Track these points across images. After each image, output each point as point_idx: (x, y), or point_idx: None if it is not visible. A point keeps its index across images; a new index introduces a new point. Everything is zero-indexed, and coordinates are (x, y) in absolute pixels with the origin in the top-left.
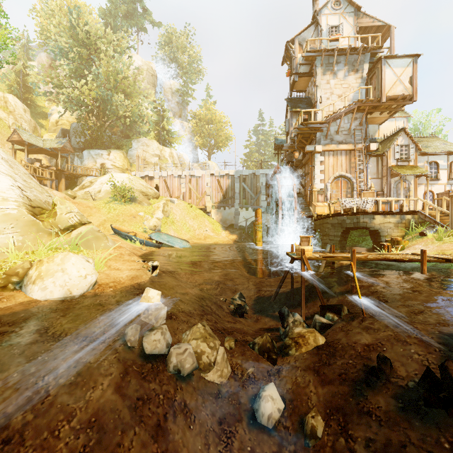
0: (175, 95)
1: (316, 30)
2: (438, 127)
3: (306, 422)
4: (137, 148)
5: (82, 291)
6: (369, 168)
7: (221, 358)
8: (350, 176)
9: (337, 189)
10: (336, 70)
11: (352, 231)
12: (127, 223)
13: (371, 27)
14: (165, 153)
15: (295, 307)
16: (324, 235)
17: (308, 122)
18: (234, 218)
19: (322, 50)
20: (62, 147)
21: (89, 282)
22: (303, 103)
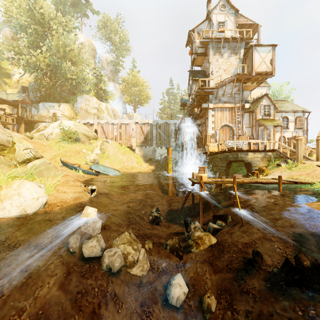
0: (109, 64)
1: (209, 24)
2: (287, 94)
3: (203, 301)
4: (81, 102)
5: (35, 210)
6: (244, 120)
7: (143, 257)
8: (232, 125)
9: (223, 134)
10: (222, 52)
11: (233, 163)
12: (72, 157)
13: (246, 24)
14: (102, 107)
15: (195, 217)
16: (214, 166)
17: (203, 87)
18: (152, 154)
19: (213, 38)
20: (22, 100)
21: (40, 202)
22: (200, 74)
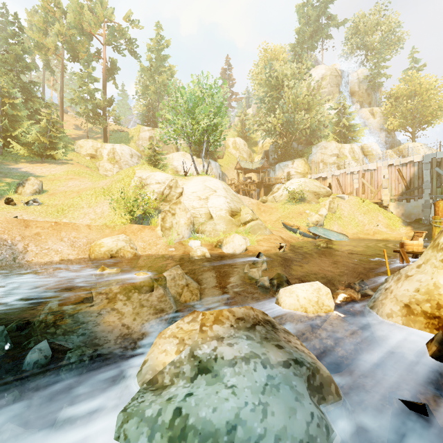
0: (362, 83)
1: None
2: None
3: None
4: (316, 152)
5: (240, 252)
6: None
7: None
8: None
9: None
10: None
11: None
12: (294, 219)
13: None
14: (344, 150)
15: None
16: None
17: None
18: (422, 211)
19: None
20: (262, 166)
21: (242, 248)
22: None
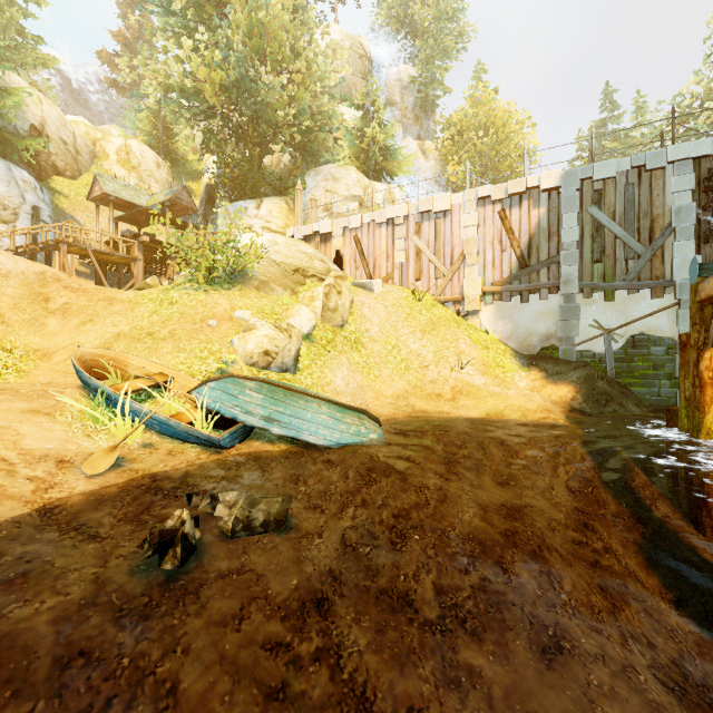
0: (407, 91)
1: None
2: None
3: None
4: (315, 187)
5: None
6: None
7: None
8: None
9: None
10: None
11: None
12: (171, 342)
13: None
14: (376, 194)
15: None
16: None
17: None
18: (559, 327)
19: None
20: (172, 200)
21: None
22: None
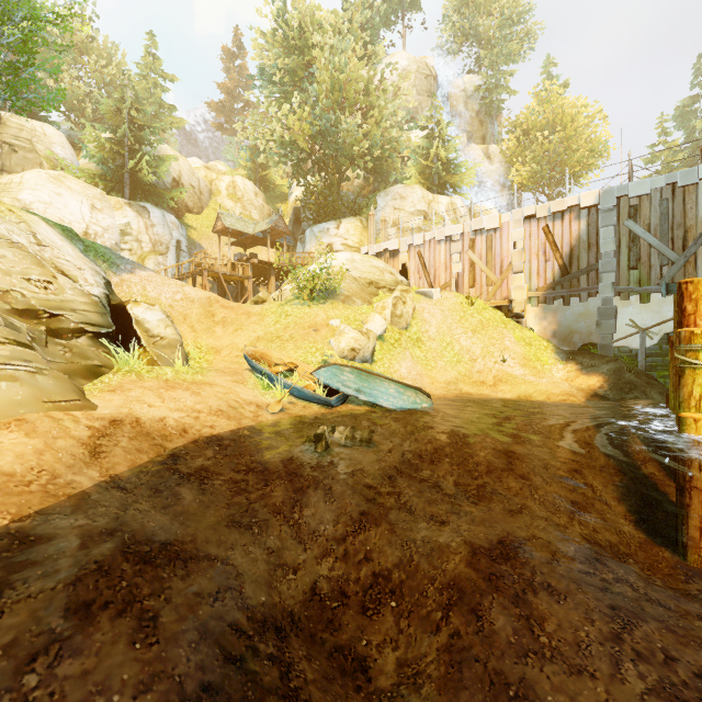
0: (472, 100)
1: None
2: None
3: None
4: (384, 206)
5: None
6: None
7: None
8: None
9: None
10: None
11: None
12: (292, 343)
13: None
14: (439, 207)
15: None
16: None
17: None
18: (597, 326)
19: None
20: (272, 228)
21: None
22: None
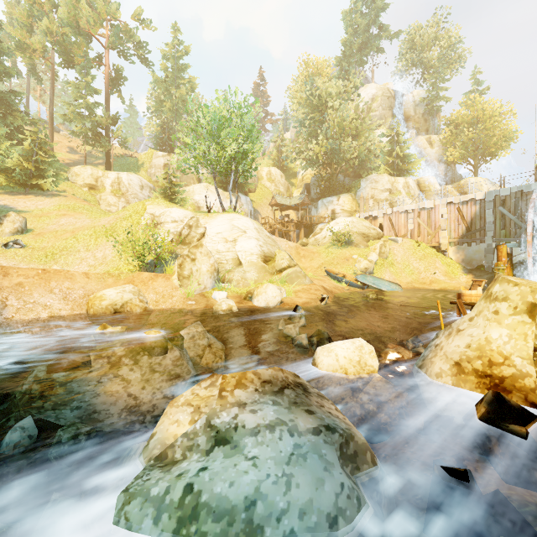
0: (419, 107)
1: None
2: None
3: None
4: (365, 187)
5: (274, 305)
6: None
7: None
8: None
9: None
10: None
11: None
12: (339, 265)
13: None
14: (398, 185)
15: None
16: None
17: None
18: (484, 257)
19: None
20: (302, 202)
21: (277, 300)
22: None
